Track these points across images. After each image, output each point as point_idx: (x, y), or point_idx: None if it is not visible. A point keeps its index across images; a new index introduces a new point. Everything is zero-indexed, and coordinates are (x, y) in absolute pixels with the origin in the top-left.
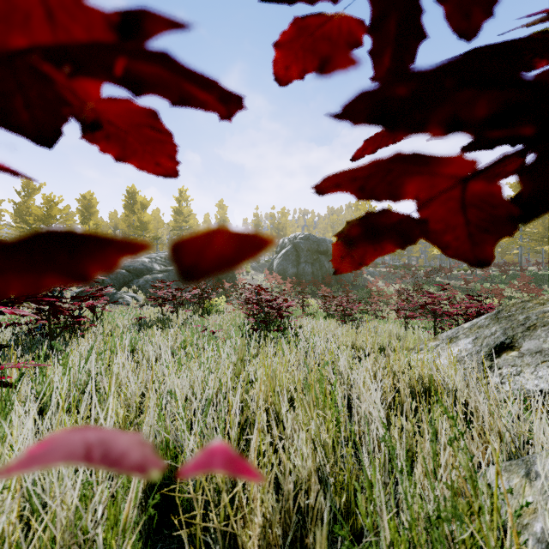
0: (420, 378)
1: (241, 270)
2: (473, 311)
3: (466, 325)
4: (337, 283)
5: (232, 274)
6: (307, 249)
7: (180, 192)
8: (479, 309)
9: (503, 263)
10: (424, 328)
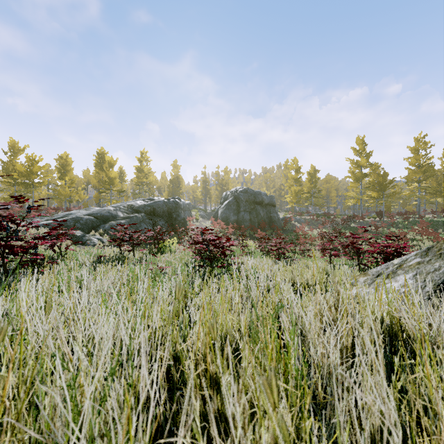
0: (381, 320)
1: (191, 218)
2: (390, 250)
3: (395, 261)
4: (270, 228)
5: (184, 220)
6: (246, 200)
7: (141, 154)
8: (397, 248)
9: (405, 212)
10: (347, 264)
